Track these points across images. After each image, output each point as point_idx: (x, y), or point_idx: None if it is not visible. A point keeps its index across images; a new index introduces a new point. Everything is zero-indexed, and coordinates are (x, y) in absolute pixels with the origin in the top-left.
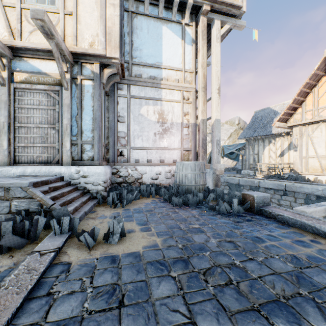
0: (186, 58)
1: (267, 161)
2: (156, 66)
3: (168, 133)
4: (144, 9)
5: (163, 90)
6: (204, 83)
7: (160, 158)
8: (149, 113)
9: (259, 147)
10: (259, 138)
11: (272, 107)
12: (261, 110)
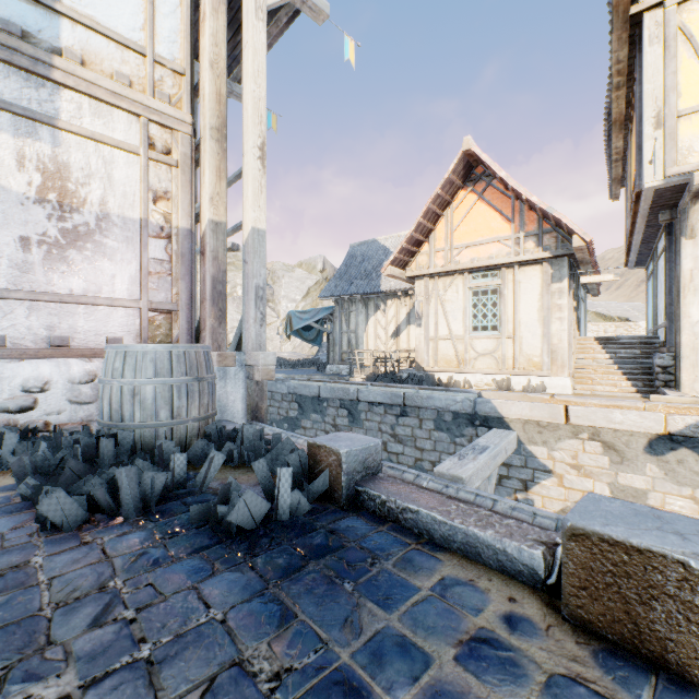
0: (159, 21)
1: (372, 345)
2: None
3: (87, 248)
4: None
5: (67, 95)
6: (218, 116)
7: (52, 332)
8: None
9: (358, 317)
10: (359, 298)
11: (381, 240)
12: (363, 244)
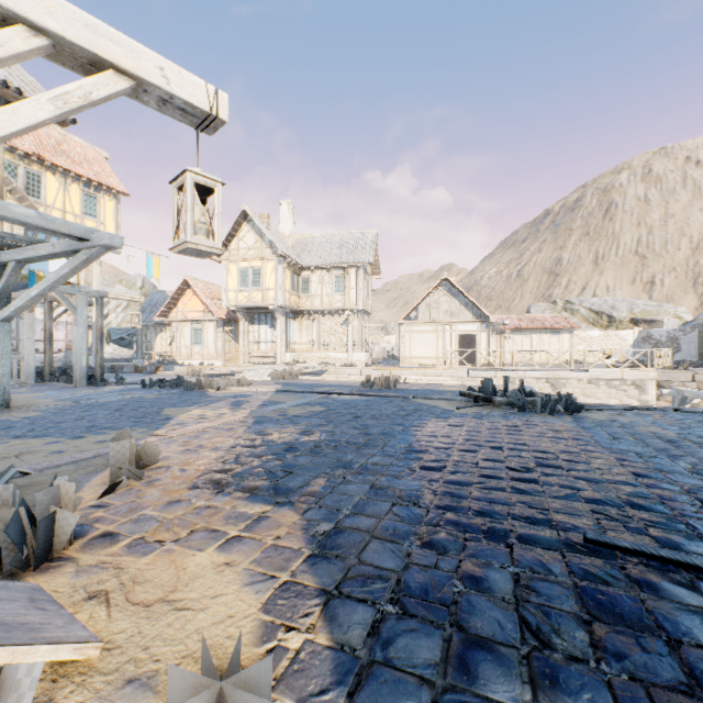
0: None
1: (160, 349)
2: None
3: (55, 329)
4: (34, 236)
5: None
6: None
7: None
8: (38, 314)
9: (152, 334)
10: (152, 325)
11: (169, 292)
12: (158, 293)
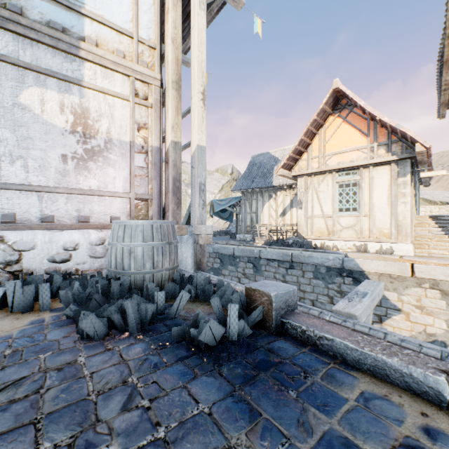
0: (141, 15)
1: (267, 221)
2: (68, 5)
3: (99, 160)
4: None
5: (88, 65)
6: (176, 74)
7: (79, 213)
8: (47, 108)
9: (257, 203)
10: (258, 191)
11: (272, 152)
12: (260, 155)
